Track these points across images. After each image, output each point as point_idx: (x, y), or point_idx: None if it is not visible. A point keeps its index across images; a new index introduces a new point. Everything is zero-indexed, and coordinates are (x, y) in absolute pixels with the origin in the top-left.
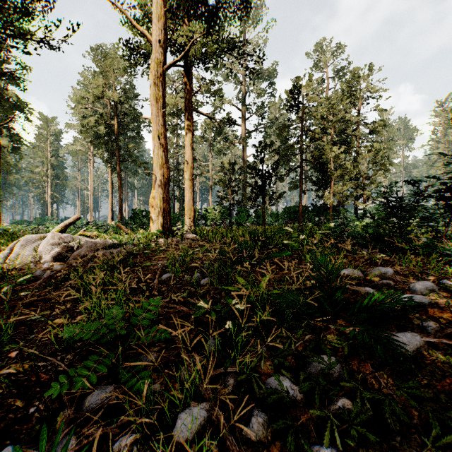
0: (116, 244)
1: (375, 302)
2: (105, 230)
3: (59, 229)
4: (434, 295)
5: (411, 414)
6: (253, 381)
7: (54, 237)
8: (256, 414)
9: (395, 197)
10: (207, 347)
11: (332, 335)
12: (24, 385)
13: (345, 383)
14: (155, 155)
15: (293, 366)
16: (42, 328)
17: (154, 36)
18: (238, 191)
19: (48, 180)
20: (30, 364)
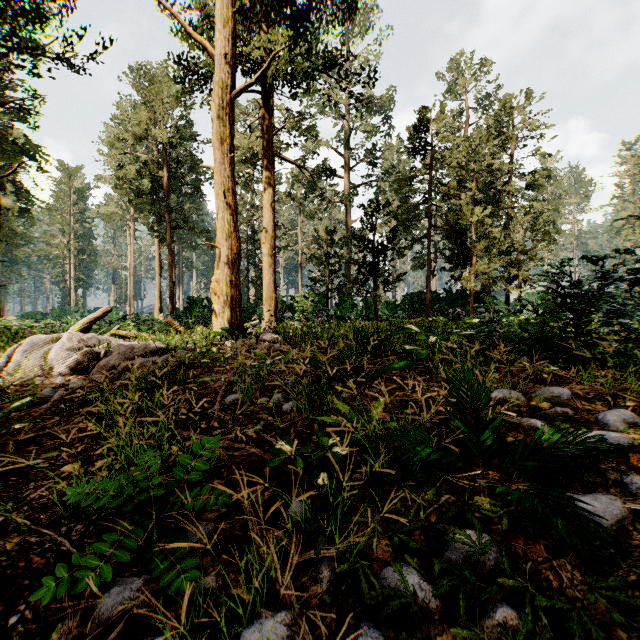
0: (162, 349)
1: (547, 445)
2: (149, 327)
3: (81, 327)
4: (636, 432)
5: (614, 636)
6: (360, 575)
7: (72, 339)
8: (364, 631)
9: (571, 281)
10: (289, 519)
11: (483, 497)
12: (6, 576)
13: (505, 579)
14: (220, 219)
15: (423, 548)
16: (43, 479)
17: (218, 48)
18: (339, 270)
19: (70, 255)
20: (19, 539)
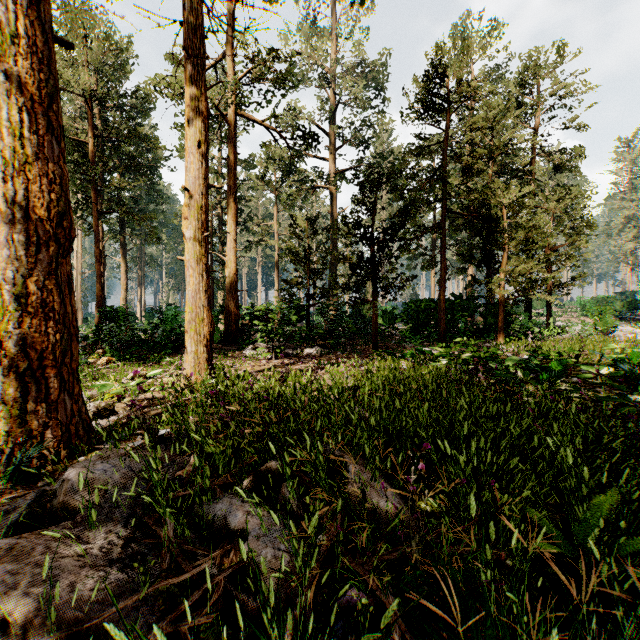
0: None
1: None
2: None
3: None
4: None
5: None
6: None
7: None
8: None
9: None
10: None
11: None
12: None
13: None
14: None
15: None
16: None
17: None
18: (323, 270)
19: None
20: None
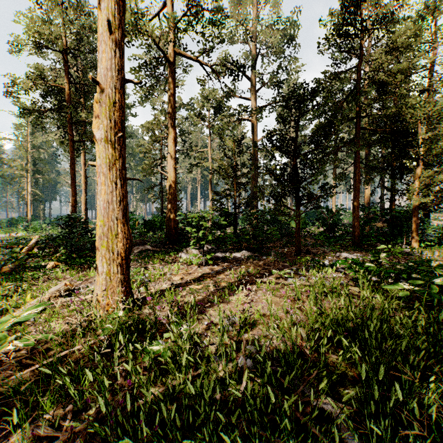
0: None
1: None
2: None
3: None
4: None
5: None
6: None
7: None
8: None
9: None
10: None
11: None
12: None
13: None
14: None
15: None
16: None
17: None
18: (248, 183)
19: (28, 175)
20: None
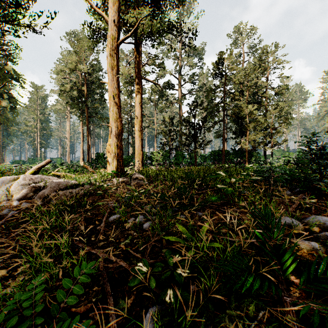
0: (76, 184)
1: None
2: (75, 169)
3: (33, 171)
4: None
5: None
6: None
7: (26, 178)
8: None
9: (318, 146)
10: None
11: (293, 317)
12: None
13: None
14: (111, 111)
15: None
16: None
17: (110, 17)
18: (176, 139)
19: (37, 131)
20: None
